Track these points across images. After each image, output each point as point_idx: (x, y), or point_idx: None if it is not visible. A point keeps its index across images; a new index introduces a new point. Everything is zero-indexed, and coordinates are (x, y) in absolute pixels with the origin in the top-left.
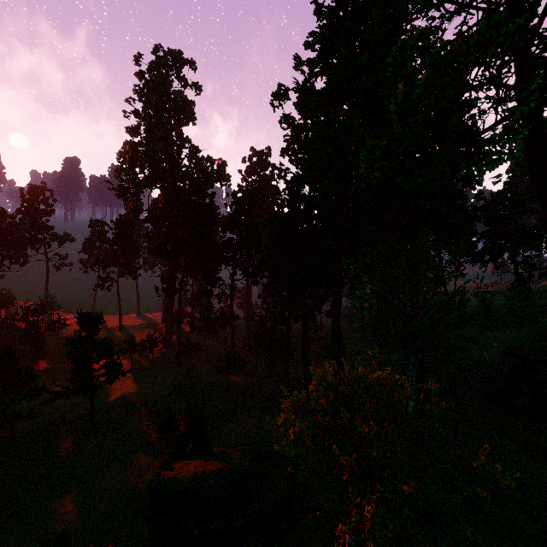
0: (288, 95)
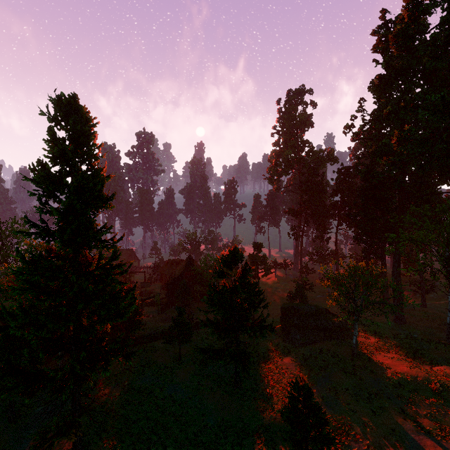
0: (353, 125)
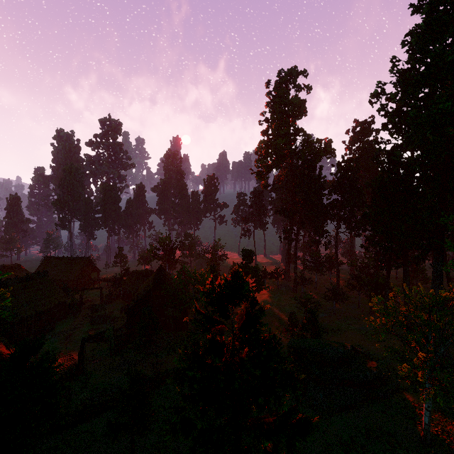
0: (384, 92)
